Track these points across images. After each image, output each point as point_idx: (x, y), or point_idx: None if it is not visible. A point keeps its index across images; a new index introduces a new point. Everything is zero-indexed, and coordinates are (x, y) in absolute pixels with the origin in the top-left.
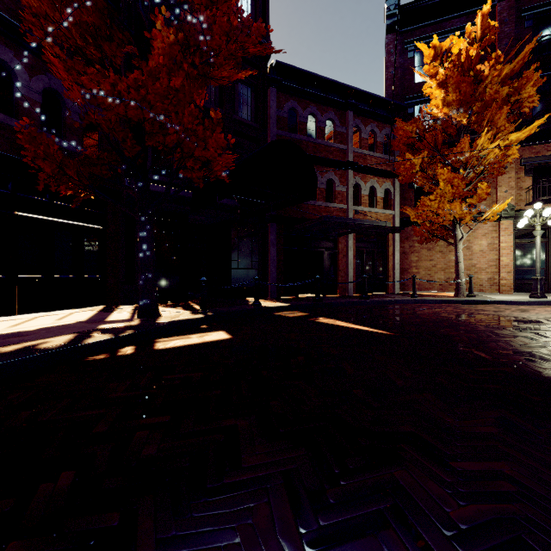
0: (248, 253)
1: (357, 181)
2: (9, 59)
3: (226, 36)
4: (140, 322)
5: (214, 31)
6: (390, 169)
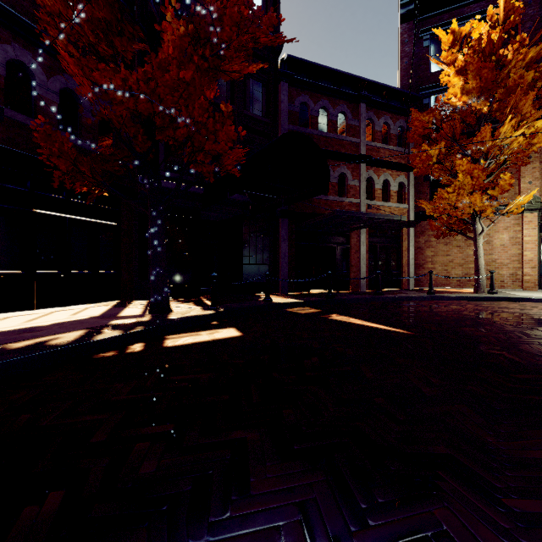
0: (259, 249)
1: (370, 174)
2: (28, 61)
3: (237, 27)
4: (151, 318)
5: (225, 22)
6: (404, 161)
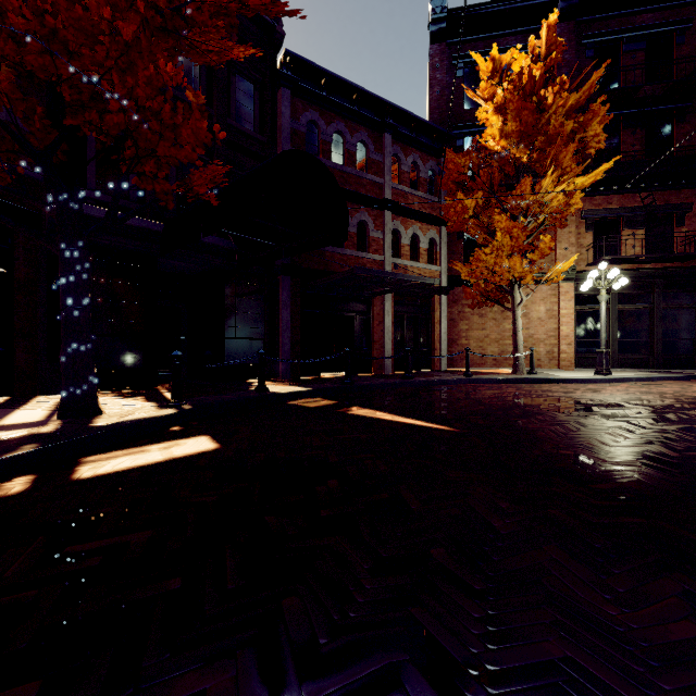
0: (250, 317)
1: (396, 226)
2: None
3: None
4: (60, 426)
5: None
6: (436, 213)
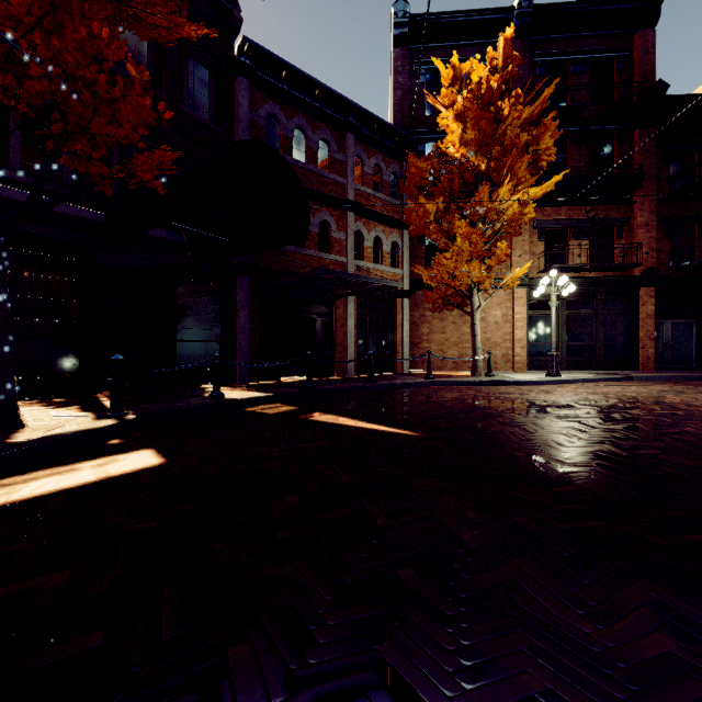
0: (204, 318)
1: (359, 227)
2: None
3: None
4: None
5: None
6: (398, 217)
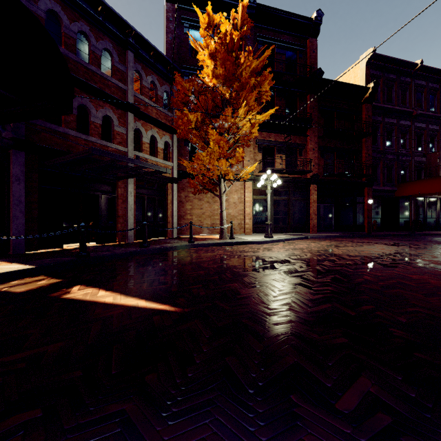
0: None
1: (138, 126)
2: None
3: None
4: None
5: None
6: (169, 124)
